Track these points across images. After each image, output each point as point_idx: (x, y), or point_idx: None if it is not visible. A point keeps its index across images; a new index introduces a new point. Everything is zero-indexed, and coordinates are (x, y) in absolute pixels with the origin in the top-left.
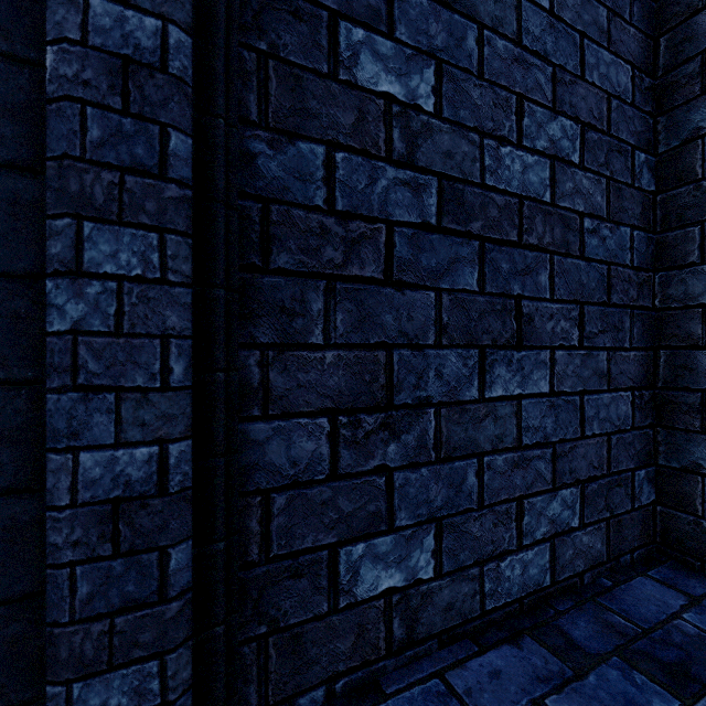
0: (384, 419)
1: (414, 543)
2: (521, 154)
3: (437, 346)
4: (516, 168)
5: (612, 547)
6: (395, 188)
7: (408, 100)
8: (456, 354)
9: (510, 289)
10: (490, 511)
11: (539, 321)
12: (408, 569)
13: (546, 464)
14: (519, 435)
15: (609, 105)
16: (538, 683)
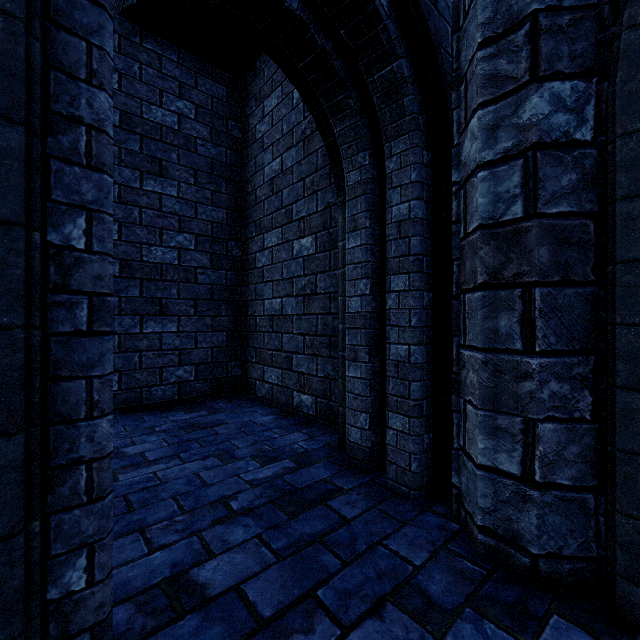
0: None
1: None
2: (162, 249)
3: (120, 315)
4: (159, 254)
5: (214, 390)
6: None
7: None
8: (129, 318)
9: (156, 296)
10: (146, 371)
11: (172, 306)
12: None
13: (176, 357)
14: (161, 346)
15: (212, 226)
16: (147, 415)
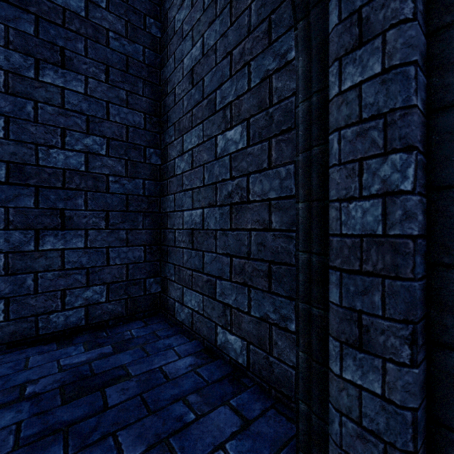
0: None
1: None
2: (64, 152)
3: (6, 230)
4: (61, 157)
5: (130, 310)
6: None
7: None
8: (19, 232)
9: (56, 206)
10: (43, 295)
11: (78, 219)
12: None
13: (82, 276)
14: (63, 264)
15: (127, 130)
16: (36, 353)
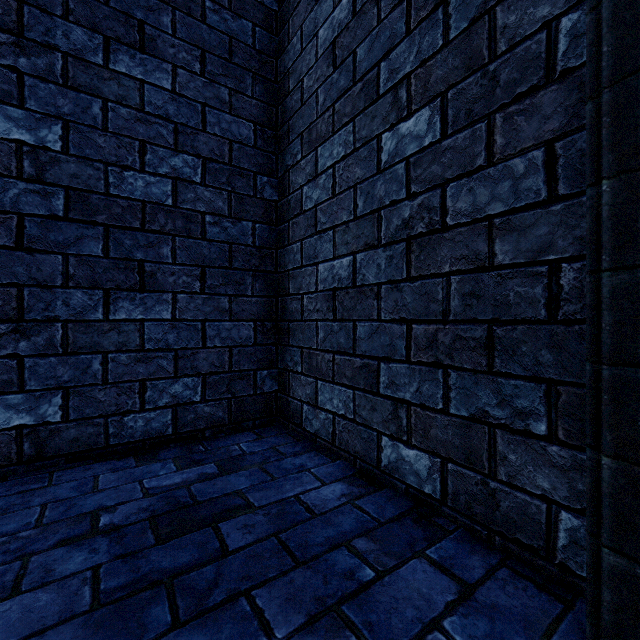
0: (16, 327)
1: (43, 400)
2: (144, 176)
3: (65, 287)
4: (140, 184)
5: (234, 416)
6: (26, 194)
7: (38, 144)
8: (82, 292)
9: (133, 256)
10: (114, 386)
11: (162, 276)
12: (38, 415)
13: (169, 362)
14: (142, 343)
15: (231, 147)
16: (108, 470)
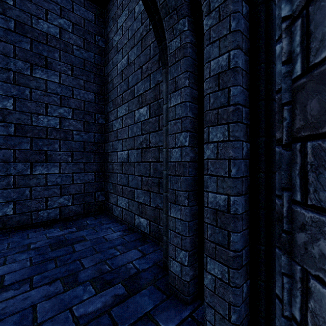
0: None
1: (5, 206)
2: (47, 117)
3: (14, 162)
4: (45, 120)
5: (86, 210)
6: None
7: (3, 107)
8: (21, 164)
9: (43, 149)
10: (35, 200)
11: (55, 156)
12: (3, 212)
13: (58, 190)
14: (46, 182)
15: (84, 103)
16: (32, 232)
